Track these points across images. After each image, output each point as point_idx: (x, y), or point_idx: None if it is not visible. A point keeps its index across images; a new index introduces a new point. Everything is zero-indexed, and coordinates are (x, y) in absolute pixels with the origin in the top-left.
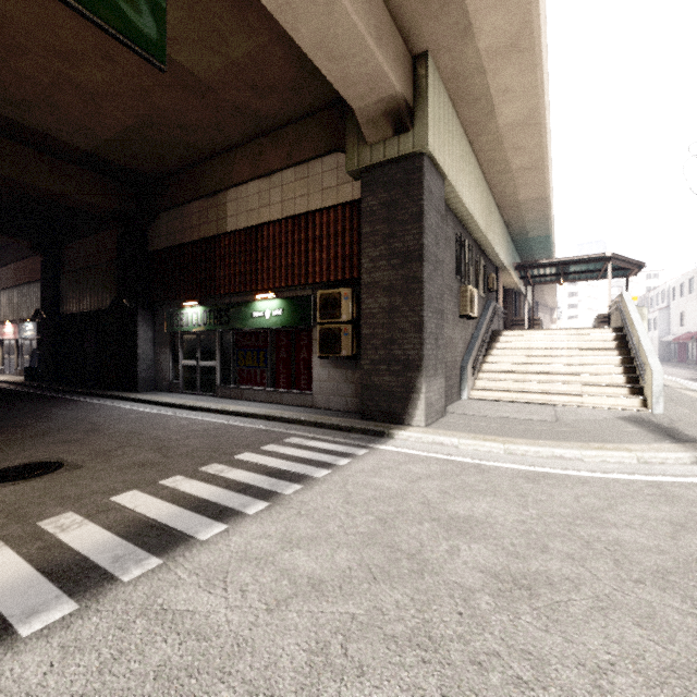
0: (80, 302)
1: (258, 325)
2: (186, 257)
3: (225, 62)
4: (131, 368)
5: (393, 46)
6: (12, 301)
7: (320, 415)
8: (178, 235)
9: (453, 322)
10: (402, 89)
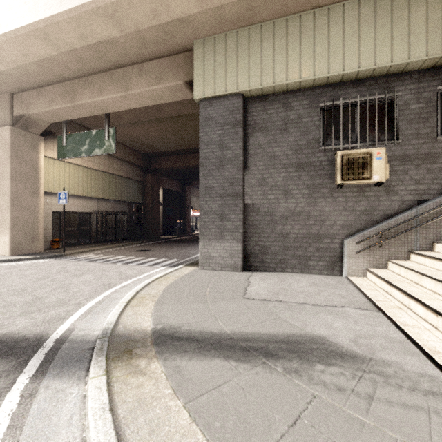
0: None
1: None
2: None
3: (190, 105)
4: None
5: (173, 67)
6: None
7: None
8: None
9: (312, 195)
10: (184, 80)
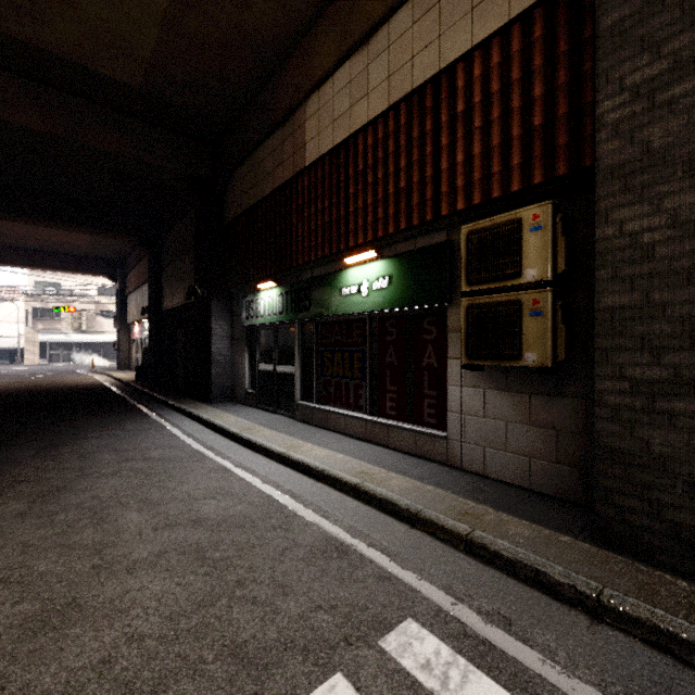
0: (173, 296)
1: (350, 307)
2: (260, 220)
3: None
4: (205, 372)
5: None
6: (137, 301)
7: (472, 499)
8: (251, 193)
9: None
10: None
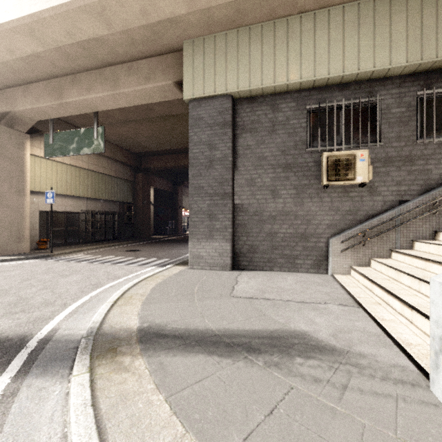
0: None
1: None
2: None
3: (180, 105)
4: None
5: (163, 67)
6: None
7: None
8: None
9: (299, 195)
10: (173, 80)
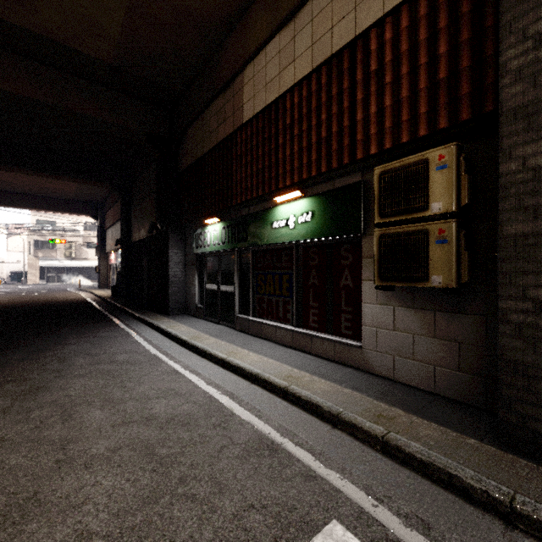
0: (140, 230)
1: (279, 238)
2: (207, 169)
3: None
4: (164, 290)
5: None
6: (113, 235)
7: (385, 402)
8: (199, 147)
9: None
10: None
